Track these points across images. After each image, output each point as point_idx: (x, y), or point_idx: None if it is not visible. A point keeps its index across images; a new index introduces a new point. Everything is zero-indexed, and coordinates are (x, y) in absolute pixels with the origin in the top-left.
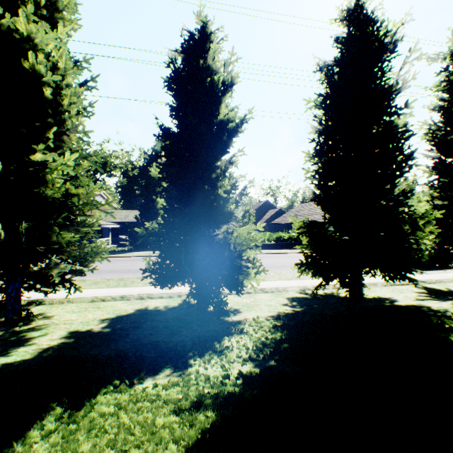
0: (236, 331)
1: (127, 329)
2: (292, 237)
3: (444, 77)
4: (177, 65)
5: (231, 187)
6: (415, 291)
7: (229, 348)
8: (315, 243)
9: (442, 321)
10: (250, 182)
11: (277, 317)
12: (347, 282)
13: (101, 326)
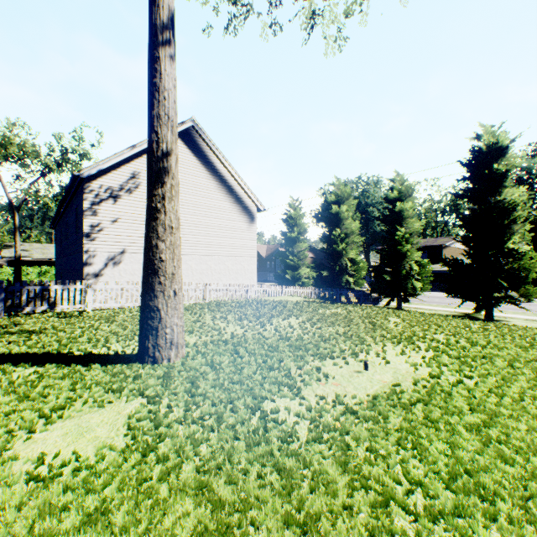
0: None
1: None
2: None
3: None
4: None
5: None
6: None
7: None
8: None
9: None
10: None
11: None
12: None
13: None
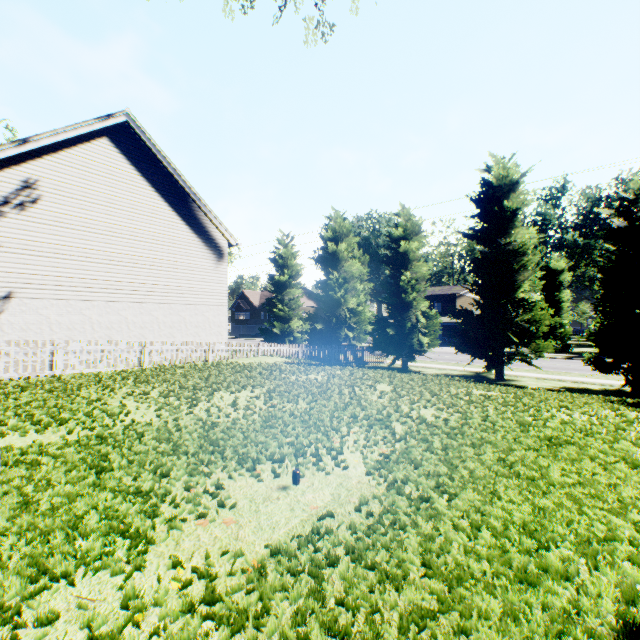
0: None
1: (576, 391)
2: None
3: None
4: (613, 229)
5: None
6: None
7: None
8: None
9: None
10: None
11: None
12: None
13: (556, 388)
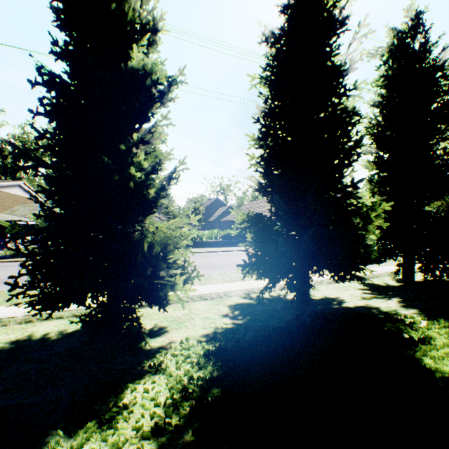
0: (149, 369)
1: None
2: (241, 234)
3: (384, 71)
4: None
5: (151, 166)
6: (358, 287)
7: (128, 408)
8: (260, 240)
9: (399, 329)
10: (181, 162)
11: (213, 337)
12: (296, 284)
13: None
